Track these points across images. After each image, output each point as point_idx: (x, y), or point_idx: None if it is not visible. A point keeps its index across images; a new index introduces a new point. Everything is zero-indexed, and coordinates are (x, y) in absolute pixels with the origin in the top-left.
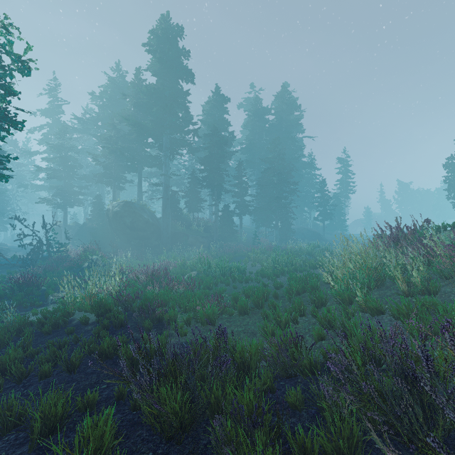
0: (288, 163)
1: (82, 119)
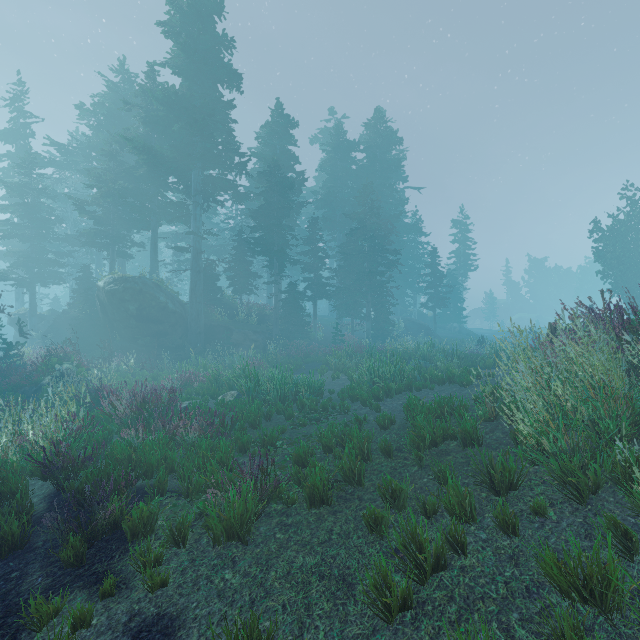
0: (386, 222)
1: (64, 147)
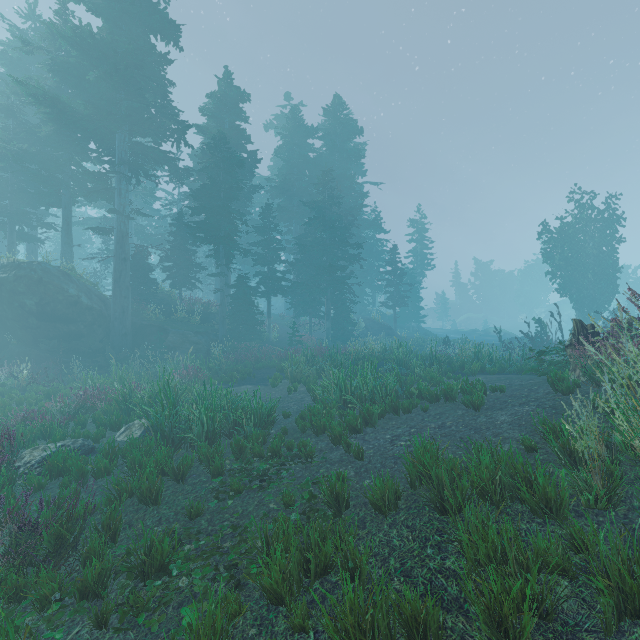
0: (346, 214)
1: None
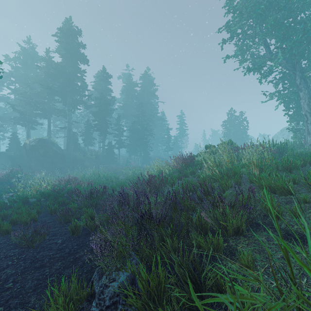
0: (148, 118)
1: None
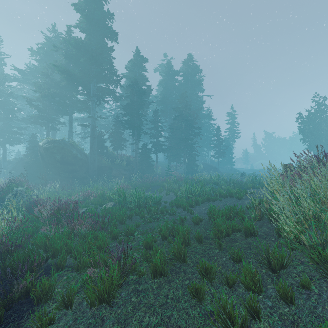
0: (193, 112)
1: (22, 71)
